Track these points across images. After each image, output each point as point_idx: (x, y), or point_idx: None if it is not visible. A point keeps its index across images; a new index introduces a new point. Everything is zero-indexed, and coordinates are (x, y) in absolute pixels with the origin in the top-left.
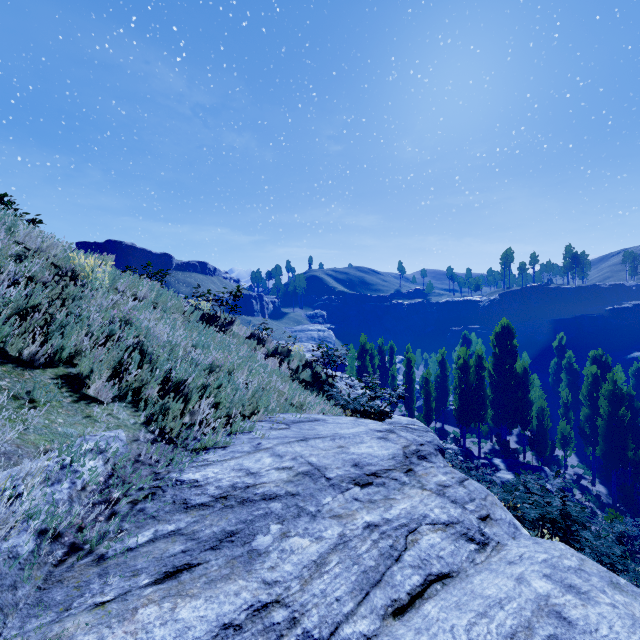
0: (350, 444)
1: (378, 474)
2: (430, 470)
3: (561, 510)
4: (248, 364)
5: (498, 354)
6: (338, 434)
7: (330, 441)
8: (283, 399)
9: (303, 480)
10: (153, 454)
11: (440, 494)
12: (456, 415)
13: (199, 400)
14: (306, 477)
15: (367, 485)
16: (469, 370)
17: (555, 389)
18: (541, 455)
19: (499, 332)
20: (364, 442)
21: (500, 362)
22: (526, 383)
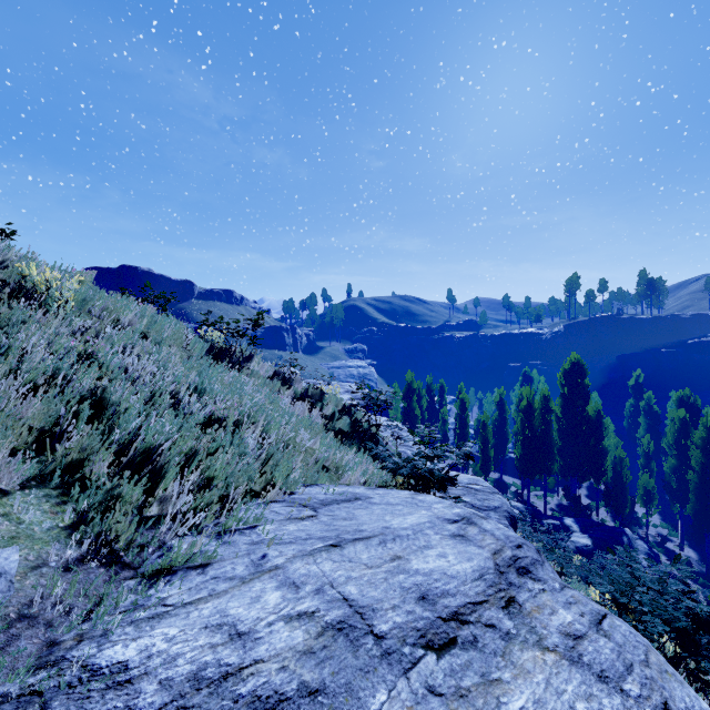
0: (410, 551)
1: (462, 616)
2: (542, 599)
3: (694, 617)
4: (264, 414)
5: (567, 394)
6: (390, 529)
7: (379, 546)
8: (311, 461)
9: (333, 646)
10: (63, 596)
11: (574, 659)
12: (518, 465)
13: (183, 473)
14: (339, 637)
15: (447, 647)
16: (534, 413)
17: (631, 434)
18: (619, 513)
19: (568, 369)
20: (432, 546)
21: (569, 404)
22: (600, 428)
